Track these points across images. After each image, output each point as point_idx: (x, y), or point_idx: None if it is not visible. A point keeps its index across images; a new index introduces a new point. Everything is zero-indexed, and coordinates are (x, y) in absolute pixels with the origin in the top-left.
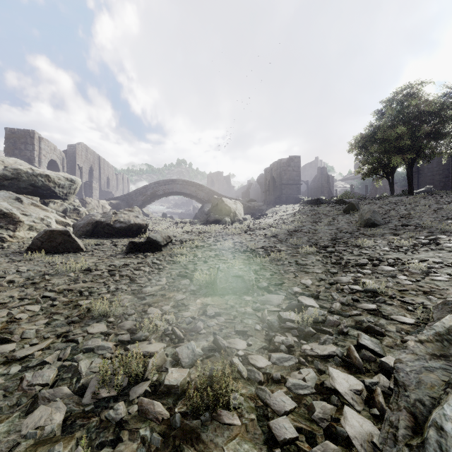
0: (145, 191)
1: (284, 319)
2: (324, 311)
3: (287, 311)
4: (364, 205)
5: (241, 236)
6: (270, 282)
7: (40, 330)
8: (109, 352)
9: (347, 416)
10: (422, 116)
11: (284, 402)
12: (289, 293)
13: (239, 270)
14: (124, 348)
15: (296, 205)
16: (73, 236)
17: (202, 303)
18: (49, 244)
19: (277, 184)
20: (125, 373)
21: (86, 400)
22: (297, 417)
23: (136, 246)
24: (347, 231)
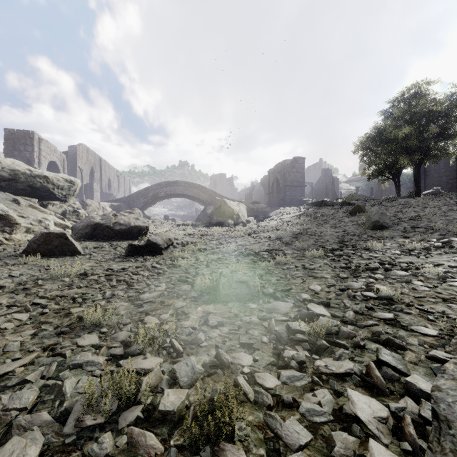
0: (146, 192)
1: (294, 330)
2: (336, 320)
3: (296, 320)
4: (371, 207)
5: (244, 238)
6: (277, 288)
7: (26, 341)
8: (99, 368)
9: (374, 452)
10: (430, 116)
11: (298, 433)
12: (298, 300)
13: (243, 275)
14: (116, 364)
15: (300, 207)
16: (70, 239)
17: (203, 311)
18: (46, 247)
19: (281, 186)
20: (115, 395)
21: (68, 428)
22: (314, 453)
23: (136, 249)
24: (354, 233)
